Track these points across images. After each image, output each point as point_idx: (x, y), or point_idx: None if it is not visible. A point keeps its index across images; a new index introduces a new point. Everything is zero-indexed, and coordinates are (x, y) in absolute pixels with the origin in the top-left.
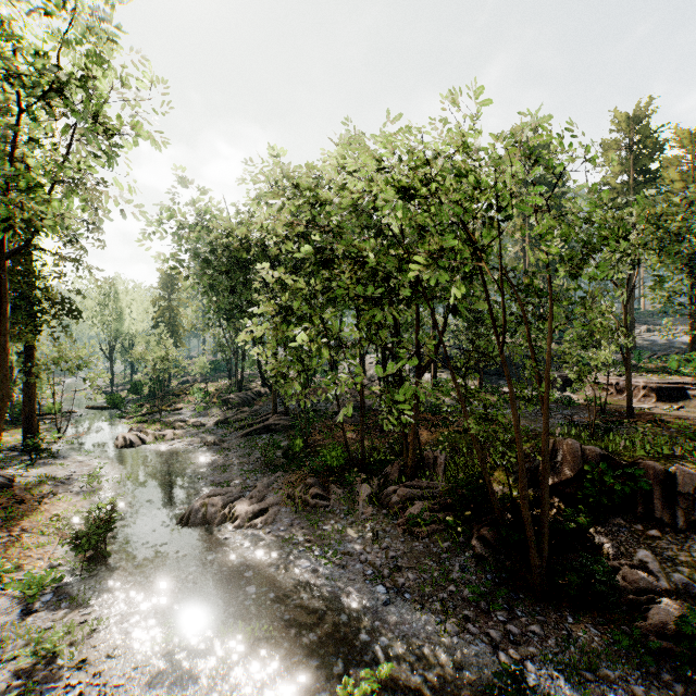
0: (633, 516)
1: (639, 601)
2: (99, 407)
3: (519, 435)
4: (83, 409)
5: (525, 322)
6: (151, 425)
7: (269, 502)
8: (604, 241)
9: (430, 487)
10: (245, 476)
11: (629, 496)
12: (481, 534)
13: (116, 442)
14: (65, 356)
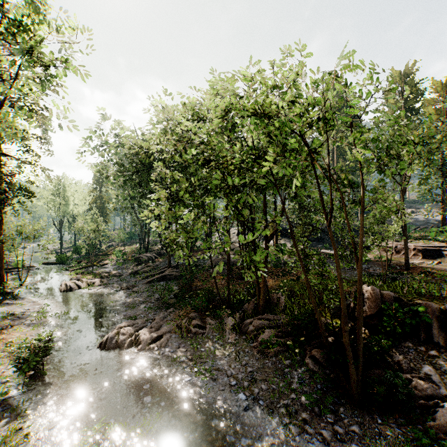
0: (417, 340)
1: (428, 405)
2: (51, 263)
3: (342, 286)
4: (40, 264)
5: (344, 205)
6: (86, 275)
7: (163, 331)
8: (403, 146)
9: (275, 319)
10: (147, 312)
11: (414, 326)
12: (312, 354)
13: (60, 287)
14: (25, 228)
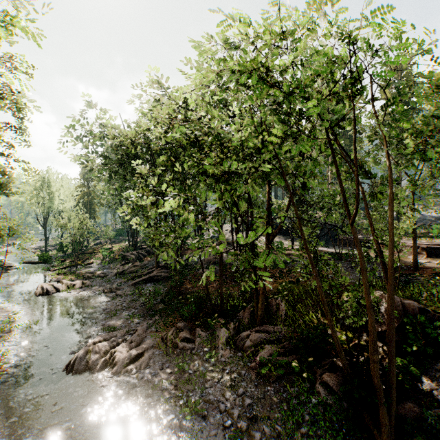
0: None
1: None
2: (33, 262)
3: (371, 303)
4: (22, 263)
5: (364, 197)
6: (68, 276)
7: (145, 347)
8: None
9: (275, 331)
10: (130, 320)
11: None
12: (323, 380)
13: (36, 290)
14: None
